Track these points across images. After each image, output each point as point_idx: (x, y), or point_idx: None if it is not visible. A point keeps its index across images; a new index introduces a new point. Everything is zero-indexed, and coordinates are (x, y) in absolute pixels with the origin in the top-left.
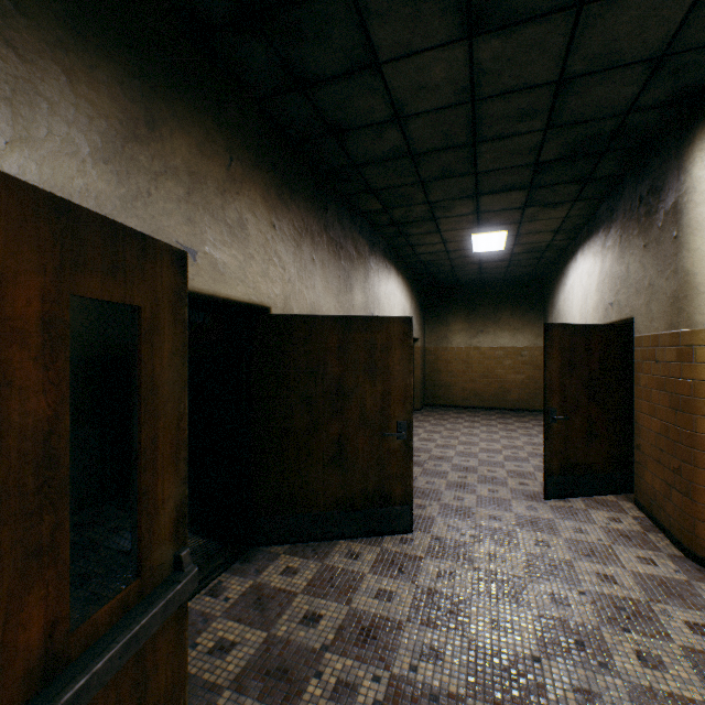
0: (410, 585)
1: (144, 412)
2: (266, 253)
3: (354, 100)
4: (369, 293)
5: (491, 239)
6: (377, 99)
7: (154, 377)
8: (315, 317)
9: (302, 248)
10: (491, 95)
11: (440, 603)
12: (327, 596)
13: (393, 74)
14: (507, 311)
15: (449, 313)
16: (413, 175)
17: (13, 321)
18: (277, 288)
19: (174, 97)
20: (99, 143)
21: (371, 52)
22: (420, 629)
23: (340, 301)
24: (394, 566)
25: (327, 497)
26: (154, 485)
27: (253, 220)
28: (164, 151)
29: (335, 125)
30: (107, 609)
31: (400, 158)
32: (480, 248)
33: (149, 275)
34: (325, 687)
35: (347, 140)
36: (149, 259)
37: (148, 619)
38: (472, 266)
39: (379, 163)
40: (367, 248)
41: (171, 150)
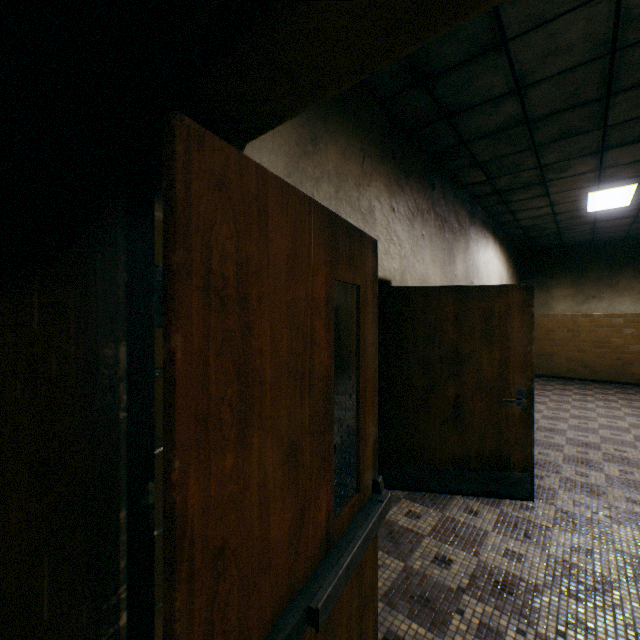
0: (540, 552)
1: (360, 366)
2: (387, 234)
3: (473, 82)
4: (469, 263)
5: (613, 195)
6: (497, 76)
7: (364, 339)
8: (432, 288)
9: (414, 226)
10: (638, 40)
11: (579, 577)
12: (453, 544)
13: (520, 47)
14: (628, 273)
15: (551, 278)
16: (526, 142)
17: (316, 299)
18: (395, 263)
19: (327, 116)
20: (285, 163)
21: (499, 33)
22: (560, 597)
23: (444, 272)
24: (518, 530)
25: (443, 453)
26: (364, 423)
27: (378, 207)
28: (321, 160)
29: (450, 108)
30: (347, 510)
31: (513, 127)
32: (597, 206)
33: (362, 262)
34: (468, 625)
35: (459, 120)
36: (362, 249)
37: (371, 524)
38: (582, 226)
39: (489, 136)
40: (467, 219)
41: (325, 159)
